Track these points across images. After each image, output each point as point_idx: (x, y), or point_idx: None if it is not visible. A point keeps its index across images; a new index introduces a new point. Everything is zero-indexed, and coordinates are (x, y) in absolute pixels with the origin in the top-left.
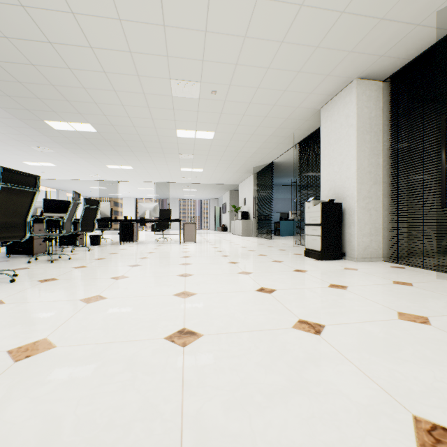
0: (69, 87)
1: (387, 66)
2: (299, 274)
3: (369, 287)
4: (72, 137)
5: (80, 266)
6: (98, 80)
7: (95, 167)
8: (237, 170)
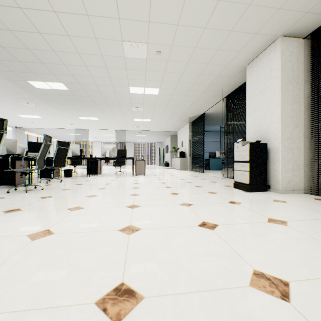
0: (42, 51)
1: (310, 22)
2: (235, 207)
3: (309, 222)
4: (51, 94)
5: (47, 196)
6: (64, 43)
7: (70, 119)
8: (177, 120)
